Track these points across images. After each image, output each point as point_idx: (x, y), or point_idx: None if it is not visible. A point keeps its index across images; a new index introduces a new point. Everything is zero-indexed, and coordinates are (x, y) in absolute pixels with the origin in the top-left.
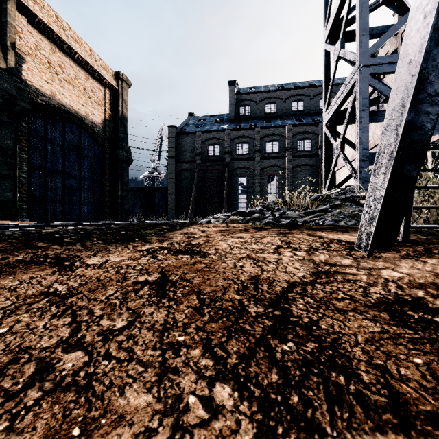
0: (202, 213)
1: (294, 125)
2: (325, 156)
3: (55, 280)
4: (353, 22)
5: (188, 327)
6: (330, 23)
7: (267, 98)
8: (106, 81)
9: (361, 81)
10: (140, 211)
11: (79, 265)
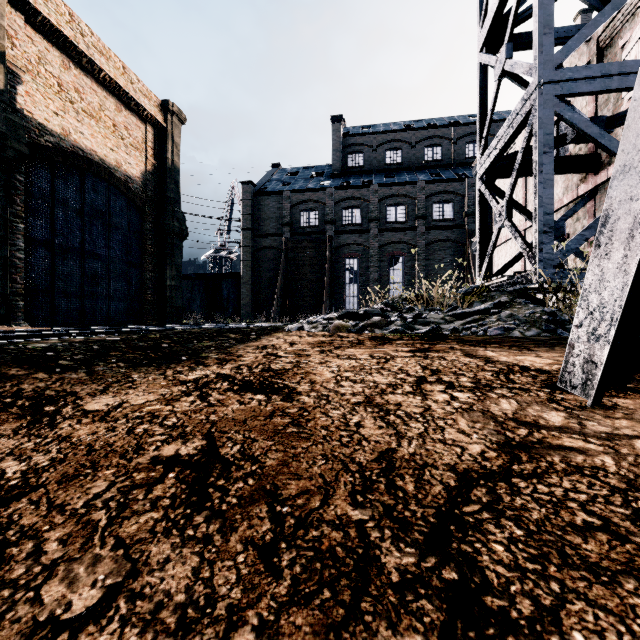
0: (292, 312)
1: (429, 182)
2: (480, 227)
3: (12, 448)
4: (524, 20)
5: (238, 623)
6: (488, 21)
7: (389, 142)
8: (148, 114)
9: (542, 107)
10: (201, 309)
11: (68, 414)
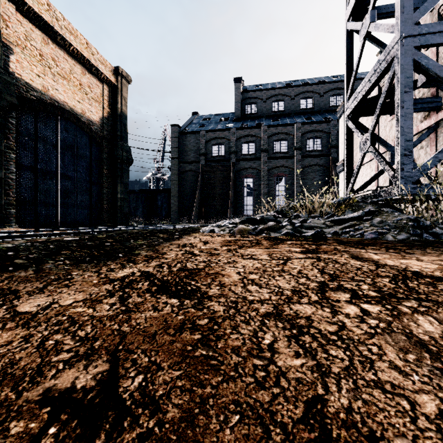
0: (206, 216)
1: (303, 123)
2: (347, 153)
3: None
4: None
5: None
6: None
7: (275, 95)
8: (104, 76)
9: (403, 56)
10: (143, 214)
11: None
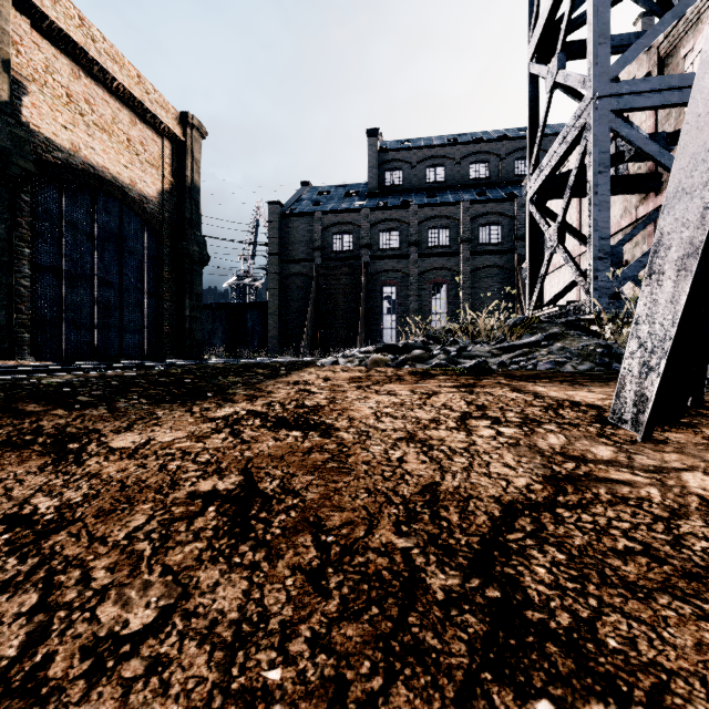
0: (324, 345)
1: (474, 202)
2: (530, 252)
3: (41, 485)
4: (578, 27)
5: (291, 635)
6: (539, 28)
7: (430, 157)
8: (165, 127)
9: (597, 123)
10: (223, 342)
11: (94, 451)
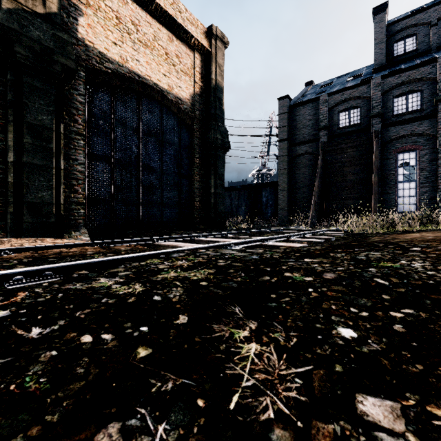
0: (330, 215)
1: None
2: None
3: None
4: None
5: None
6: None
7: None
8: (195, 40)
9: None
10: (245, 213)
11: None
